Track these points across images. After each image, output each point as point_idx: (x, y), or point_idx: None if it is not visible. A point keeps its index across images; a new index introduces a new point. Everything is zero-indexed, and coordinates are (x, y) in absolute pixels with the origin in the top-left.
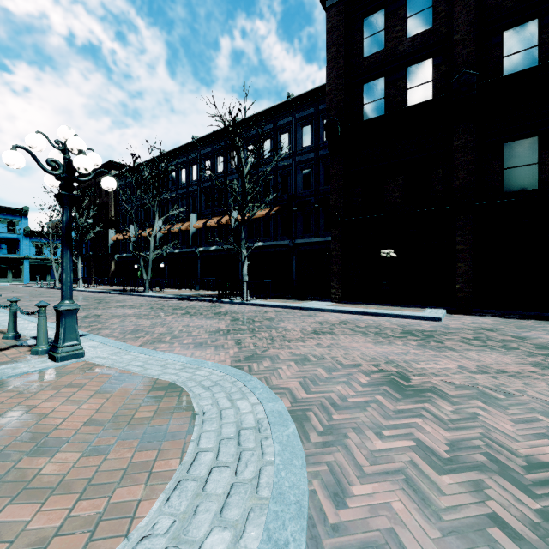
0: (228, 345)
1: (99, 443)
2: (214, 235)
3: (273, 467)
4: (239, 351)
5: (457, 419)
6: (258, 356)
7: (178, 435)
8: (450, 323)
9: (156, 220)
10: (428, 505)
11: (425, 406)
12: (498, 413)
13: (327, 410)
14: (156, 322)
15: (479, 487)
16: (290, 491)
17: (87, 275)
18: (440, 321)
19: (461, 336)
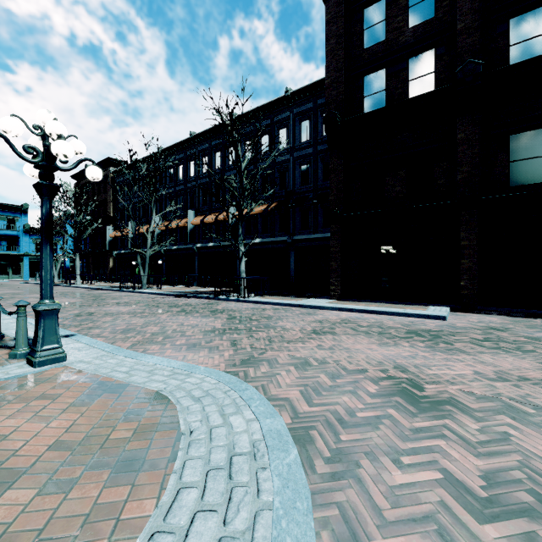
0: (223, 346)
1: (63, 474)
2: (211, 231)
3: (271, 512)
4: (235, 353)
5: (486, 440)
6: (255, 359)
7: (159, 462)
8: (456, 322)
9: (153, 217)
10: None
11: (446, 422)
12: (533, 432)
13: (333, 428)
14: (150, 321)
15: None
16: None
17: (86, 272)
18: (445, 319)
19: (470, 337)
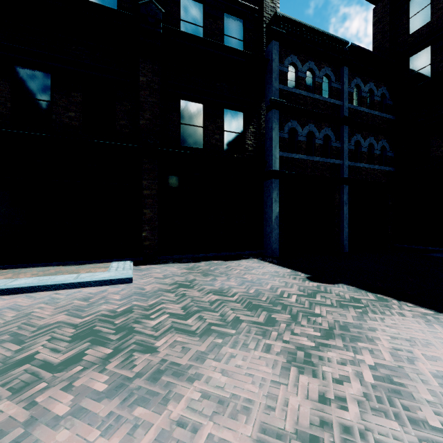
0: None
1: None
2: None
3: None
4: None
5: None
6: None
7: None
8: (144, 284)
9: None
10: None
11: None
12: None
13: None
14: None
15: None
16: None
17: None
18: (131, 282)
19: (169, 312)
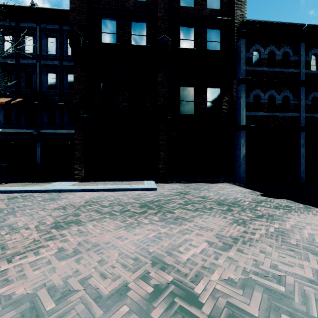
0: None
1: None
2: None
3: None
4: None
5: None
6: None
7: None
8: (163, 191)
9: None
10: None
11: None
12: None
13: None
14: None
15: None
16: None
17: None
18: (156, 190)
19: (177, 202)
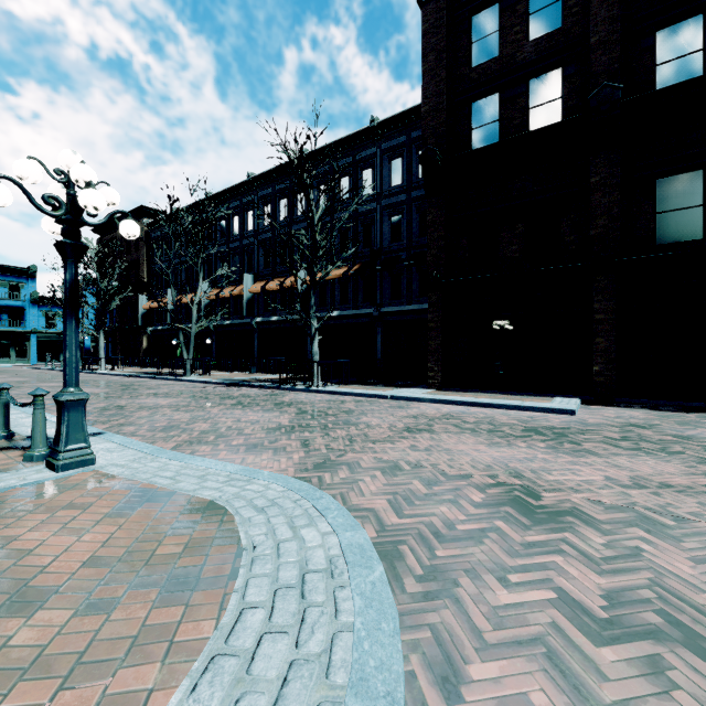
0: (292, 447)
1: (102, 593)
2: (275, 302)
3: (351, 633)
4: (306, 456)
5: (612, 556)
6: (332, 463)
7: (217, 581)
8: (588, 418)
9: (200, 283)
10: (585, 698)
11: (566, 536)
12: (670, 547)
13: (427, 542)
14: (197, 416)
15: (658, 667)
16: (377, 676)
17: (112, 354)
18: (574, 414)
19: (603, 435)
